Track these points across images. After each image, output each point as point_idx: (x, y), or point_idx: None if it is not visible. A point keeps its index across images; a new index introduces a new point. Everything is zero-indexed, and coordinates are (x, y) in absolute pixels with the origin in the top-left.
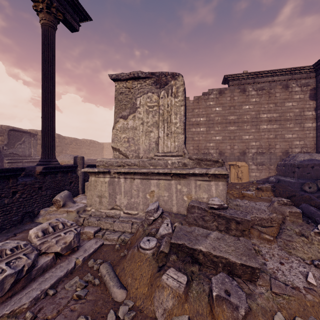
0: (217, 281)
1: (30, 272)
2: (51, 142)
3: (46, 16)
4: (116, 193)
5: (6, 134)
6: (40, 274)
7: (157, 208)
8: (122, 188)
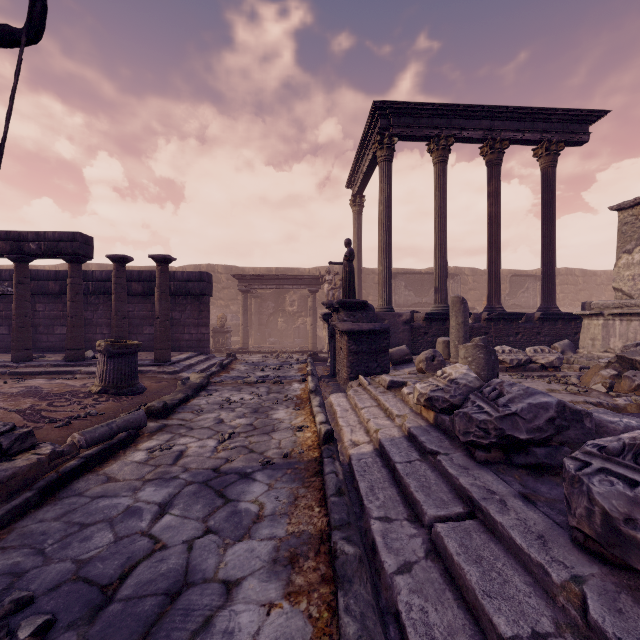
0: (632, 372)
1: (525, 366)
2: (550, 288)
3: (545, 159)
4: (610, 336)
5: (508, 281)
6: (531, 371)
7: (638, 344)
8: (617, 330)
